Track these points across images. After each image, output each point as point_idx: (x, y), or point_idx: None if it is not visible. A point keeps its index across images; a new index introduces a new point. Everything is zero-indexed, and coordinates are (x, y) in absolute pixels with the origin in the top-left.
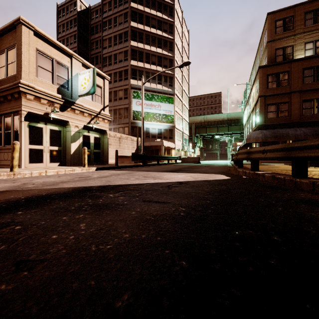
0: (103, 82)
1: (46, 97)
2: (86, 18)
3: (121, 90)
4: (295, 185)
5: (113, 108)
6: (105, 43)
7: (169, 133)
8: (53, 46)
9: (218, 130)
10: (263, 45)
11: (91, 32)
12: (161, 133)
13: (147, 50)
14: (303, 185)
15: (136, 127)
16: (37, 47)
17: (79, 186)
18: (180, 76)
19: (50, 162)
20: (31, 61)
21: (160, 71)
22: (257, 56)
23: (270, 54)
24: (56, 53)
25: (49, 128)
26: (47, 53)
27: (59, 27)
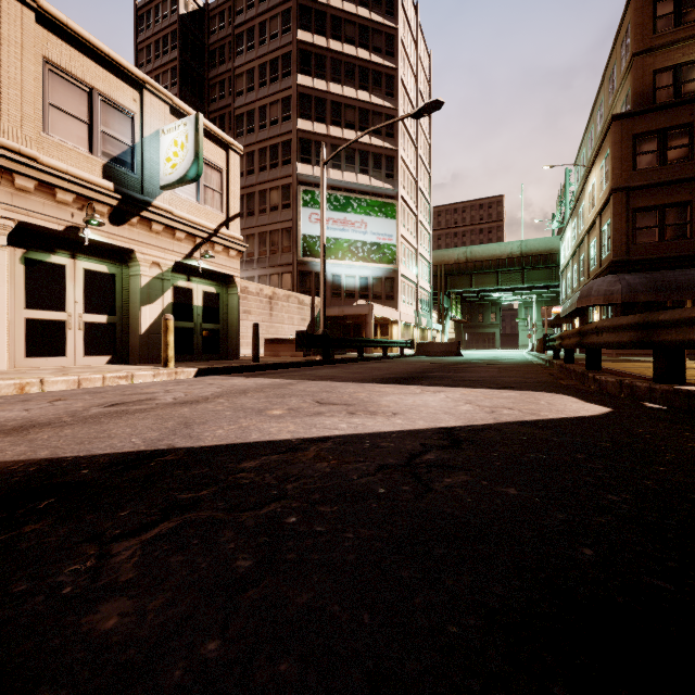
0: (227, 159)
1: (71, 187)
2: (199, 31)
3: (276, 189)
4: None
5: (257, 230)
6: (241, 82)
7: (386, 286)
8: (91, 55)
9: (499, 281)
10: (619, 67)
11: (211, 62)
12: (368, 286)
13: (336, 95)
14: None
15: (311, 274)
16: (47, 55)
17: (37, 458)
18: (412, 154)
19: (86, 355)
20: (29, 90)
21: (366, 142)
22: (601, 98)
23: (640, 84)
24: (100, 76)
25: (83, 267)
26: (74, 72)
27: (139, 53)
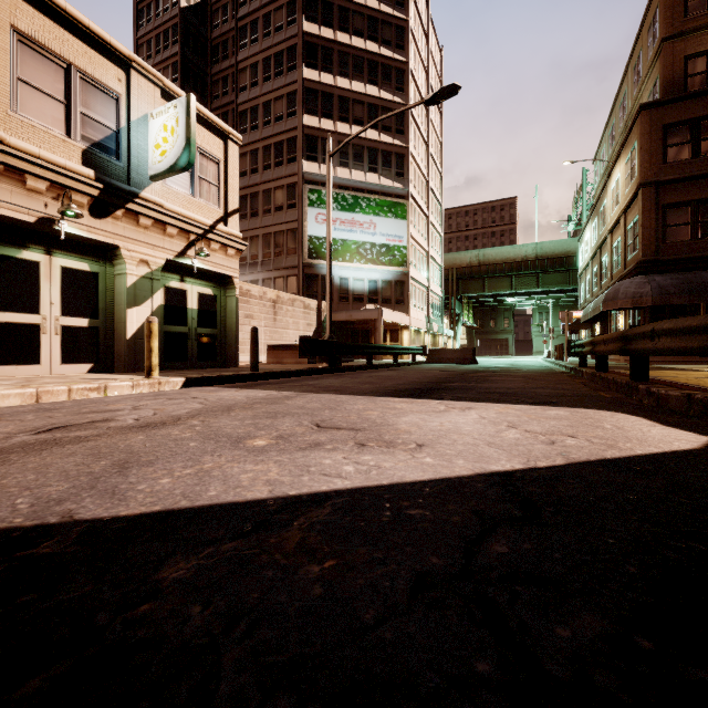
0: (225, 149)
1: (44, 173)
2: (201, 25)
3: (281, 188)
4: None
5: (262, 231)
6: (244, 77)
7: (396, 290)
8: (68, 27)
9: (513, 285)
10: (645, 55)
11: (214, 57)
12: (377, 290)
13: (343, 90)
14: None
15: (317, 277)
16: (16, 24)
17: None
18: (422, 153)
19: (64, 362)
20: None
21: (375, 139)
22: (624, 90)
23: (670, 71)
24: (80, 50)
25: (60, 264)
26: (48, 45)
27: (139, 49)
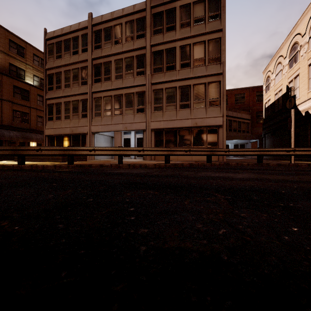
0: None
1: None
2: None
3: None
4: (21, 168)
5: None
6: None
7: None
8: None
9: None
10: None
11: None
12: None
13: None
14: (26, 167)
15: None
16: None
17: None
18: None
19: None
20: None
21: None
22: None
23: None
24: None
25: None
26: None
27: None
